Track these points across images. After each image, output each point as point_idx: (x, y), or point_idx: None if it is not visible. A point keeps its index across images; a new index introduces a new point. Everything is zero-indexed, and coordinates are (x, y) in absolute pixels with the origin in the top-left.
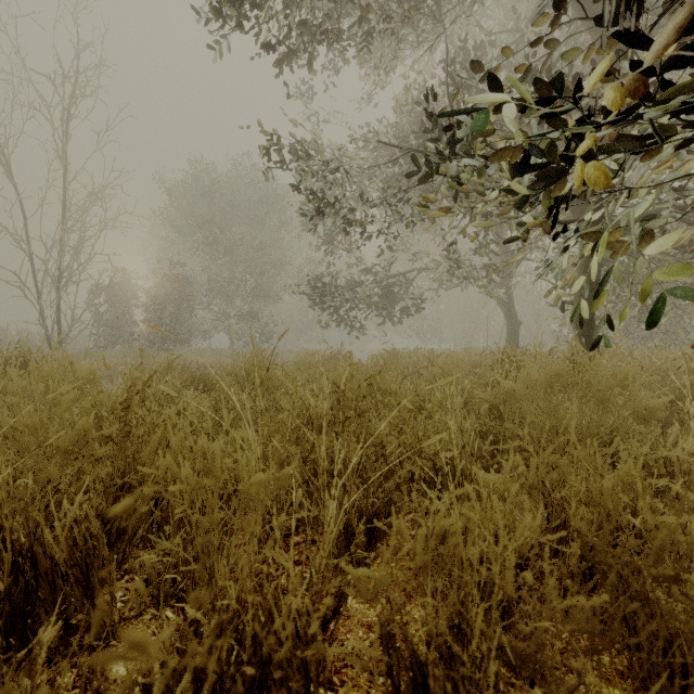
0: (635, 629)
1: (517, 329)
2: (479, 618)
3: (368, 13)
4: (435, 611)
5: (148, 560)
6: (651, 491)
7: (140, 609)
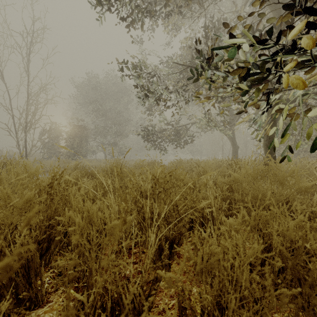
0: (308, 301)
1: (237, 150)
2: (233, 302)
3: (168, 2)
4: (205, 292)
5: (60, 263)
6: (313, 229)
7: (56, 288)
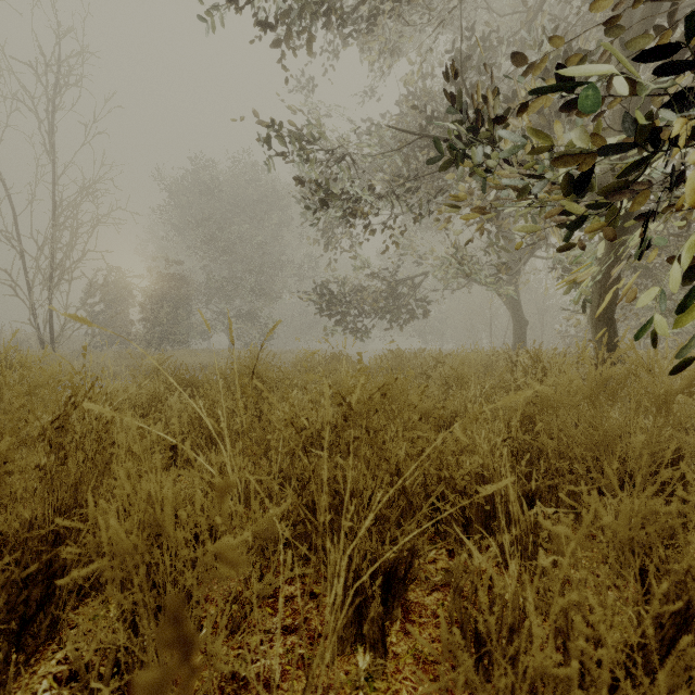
0: None
1: (524, 328)
2: None
3: None
4: None
5: (72, 650)
6: None
7: None
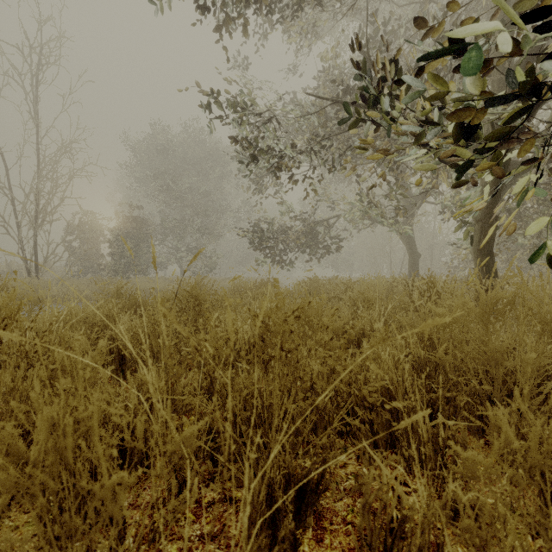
0: None
1: (417, 260)
2: None
3: None
4: None
5: None
6: None
7: None
